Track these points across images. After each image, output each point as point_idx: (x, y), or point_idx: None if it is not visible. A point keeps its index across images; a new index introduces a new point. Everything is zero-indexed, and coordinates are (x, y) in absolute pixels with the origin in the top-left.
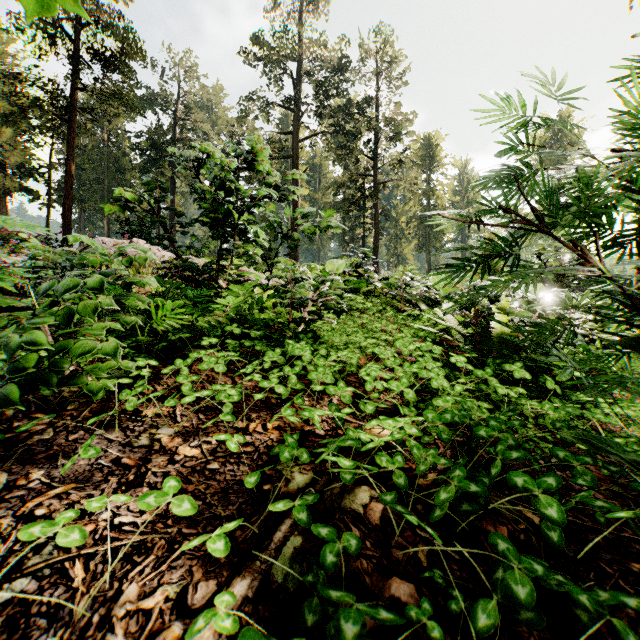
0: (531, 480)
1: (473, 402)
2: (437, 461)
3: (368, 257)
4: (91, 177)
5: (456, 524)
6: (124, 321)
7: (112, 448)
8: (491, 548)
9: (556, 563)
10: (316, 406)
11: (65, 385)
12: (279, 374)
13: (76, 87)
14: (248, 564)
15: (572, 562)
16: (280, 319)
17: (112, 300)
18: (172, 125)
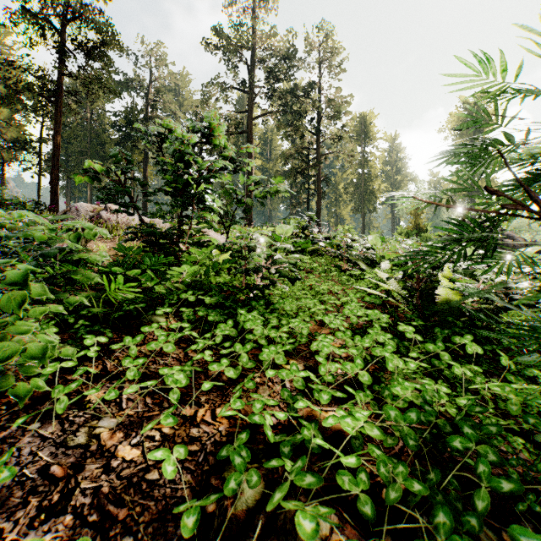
0: None
1: (431, 386)
2: (410, 487)
3: (313, 220)
4: (76, 150)
5: None
6: (68, 302)
7: (43, 450)
8: None
9: None
10: (267, 384)
11: None
12: (230, 350)
13: (62, 73)
14: None
15: None
16: (234, 281)
17: (44, 287)
18: (145, 105)
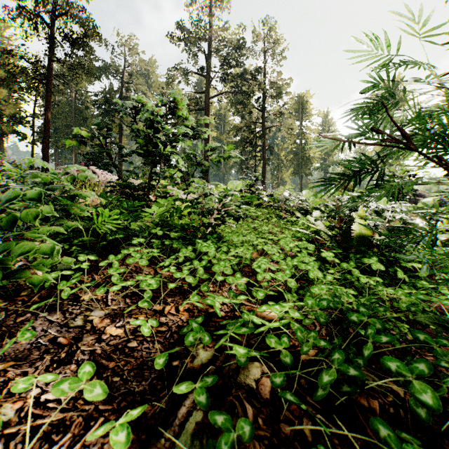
0: (404, 366)
1: (342, 289)
2: (318, 343)
3: (258, 179)
4: (63, 124)
5: (334, 398)
6: (67, 225)
7: (51, 328)
8: (366, 421)
9: (423, 435)
10: (218, 291)
11: (10, 278)
12: (190, 266)
13: (52, 60)
14: (154, 441)
15: (436, 434)
16: (194, 224)
17: (52, 208)
18: (120, 87)
